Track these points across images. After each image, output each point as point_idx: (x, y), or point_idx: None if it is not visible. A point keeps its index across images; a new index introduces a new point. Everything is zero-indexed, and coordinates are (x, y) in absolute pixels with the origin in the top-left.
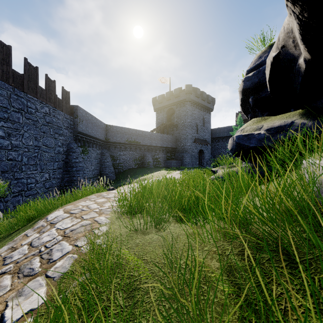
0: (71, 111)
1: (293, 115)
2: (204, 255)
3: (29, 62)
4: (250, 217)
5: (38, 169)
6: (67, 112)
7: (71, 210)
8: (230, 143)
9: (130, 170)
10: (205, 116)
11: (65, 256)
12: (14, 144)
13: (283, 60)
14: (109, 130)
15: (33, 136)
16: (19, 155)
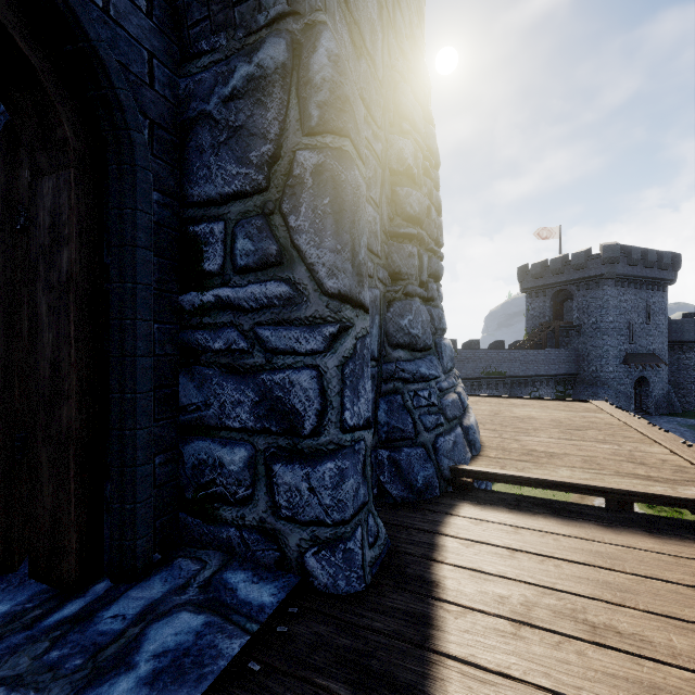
0: None
1: None
2: None
3: None
4: None
5: None
6: None
7: None
8: None
9: None
10: (652, 299)
11: None
12: None
13: None
14: (455, 359)
15: None
16: None
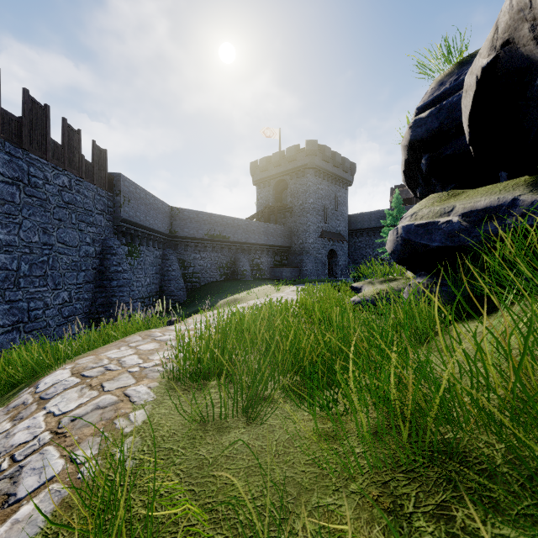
0: (110, 183)
1: (515, 186)
2: (350, 508)
3: (31, 96)
4: (449, 405)
5: (49, 285)
6: (102, 186)
7: (85, 370)
8: (390, 239)
9: (212, 285)
10: (339, 193)
11: (43, 489)
12: (4, 241)
13: (504, 73)
14: (176, 216)
15: (40, 225)
16: (15, 259)
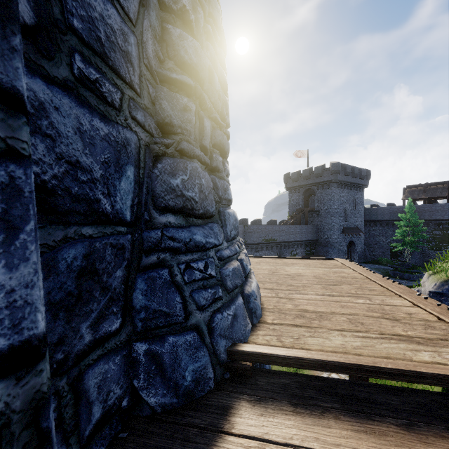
0: None
1: None
2: None
3: None
4: None
5: None
6: None
7: None
8: None
9: None
10: (356, 196)
11: None
12: None
13: None
14: (246, 231)
15: None
16: None
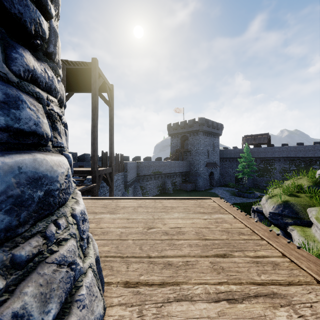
0: (123, 167)
1: None
2: None
3: None
4: None
5: None
6: (122, 171)
7: None
8: None
9: None
10: (215, 141)
11: None
12: None
13: None
14: (139, 166)
15: None
16: None
